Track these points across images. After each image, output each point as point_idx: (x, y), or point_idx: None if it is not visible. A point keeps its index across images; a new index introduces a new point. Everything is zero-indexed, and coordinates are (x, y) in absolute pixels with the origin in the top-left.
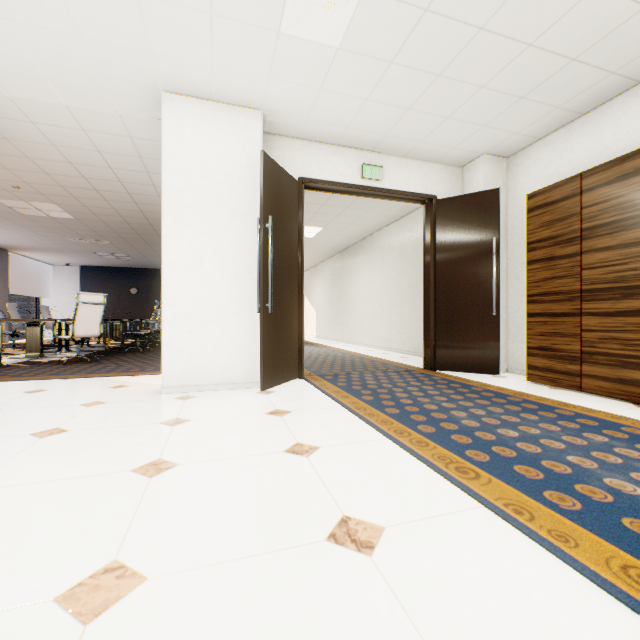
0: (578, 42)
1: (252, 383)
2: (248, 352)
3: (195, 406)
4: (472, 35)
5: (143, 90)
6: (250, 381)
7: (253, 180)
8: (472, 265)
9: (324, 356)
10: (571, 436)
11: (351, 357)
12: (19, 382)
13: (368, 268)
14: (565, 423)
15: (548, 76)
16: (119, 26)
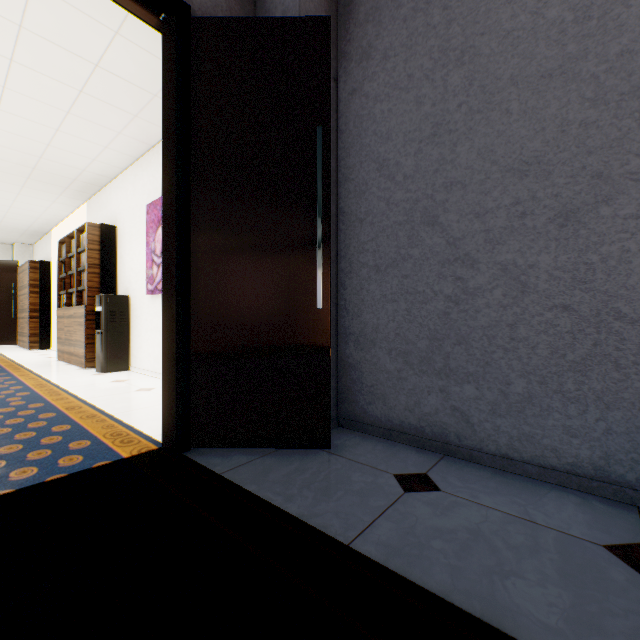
0: None
1: None
2: None
3: None
4: None
5: None
6: None
7: None
8: (7, 294)
9: None
10: None
11: None
12: None
13: None
14: None
15: None
16: None
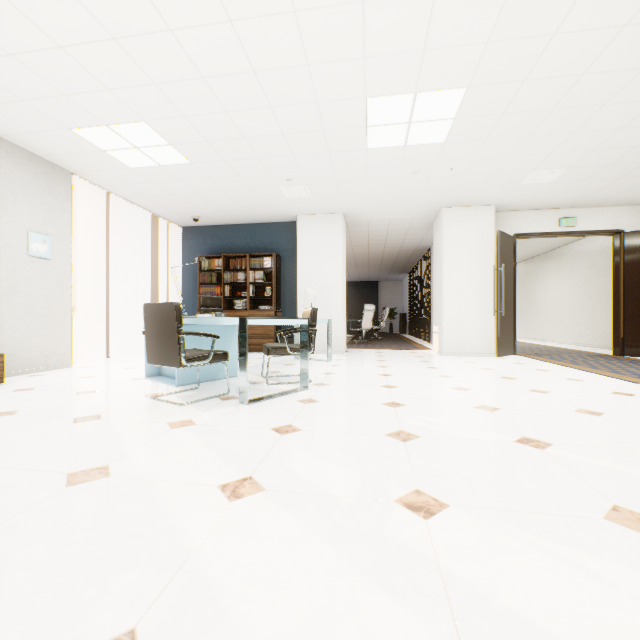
0: None
1: (489, 354)
2: (486, 337)
3: (470, 359)
4: (639, 165)
5: (433, 209)
6: (487, 353)
7: (489, 244)
8: None
9: (519, 346)
10: None
11: (544, 347)
12: (360, 349)
13: (556, 275)
14: None
15: None
16: (439, 195)
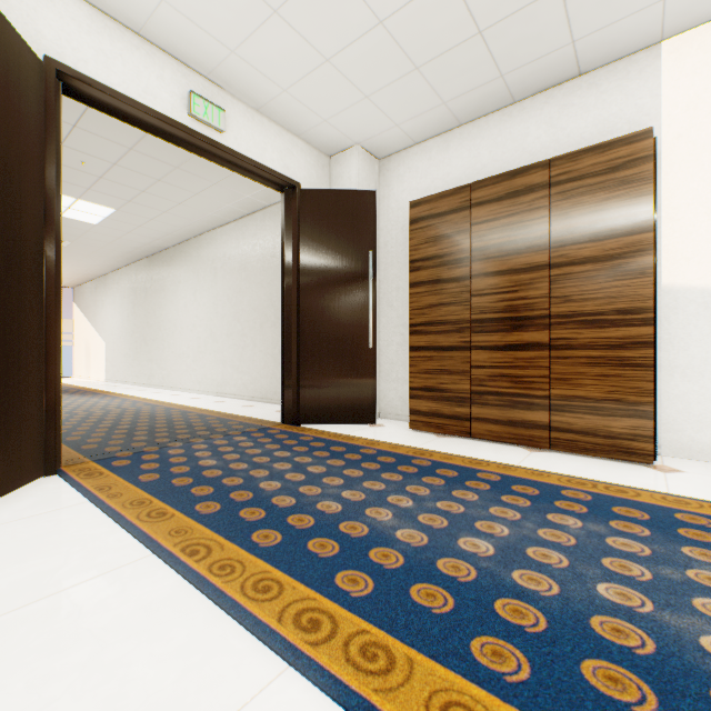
0: (493, 4)
1: None
2: None
3: None
4: None
5: None
6: None
7: None
8: (346, 283)
9: (117, 414)
10: (546, 527)
11: (167, 412)
12: None
13: (193, 282)
14: (512, 499)
15: (451, 46)
16: None
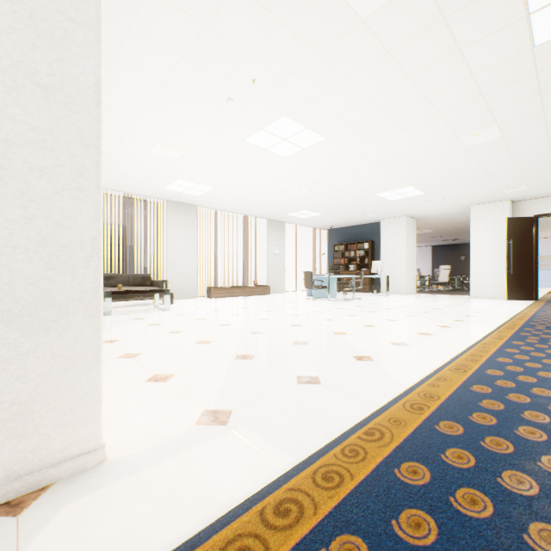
0: None
1: (504, 298)
2: (502, 287)
3: (478, 300)
4: None
5: (463, 207)
6: (503, 297)
7: (505, 226)
8: None
9: None
10: None
11: None
12: (426, 294)
13: None
14: None
15: None
16: (457, 203)
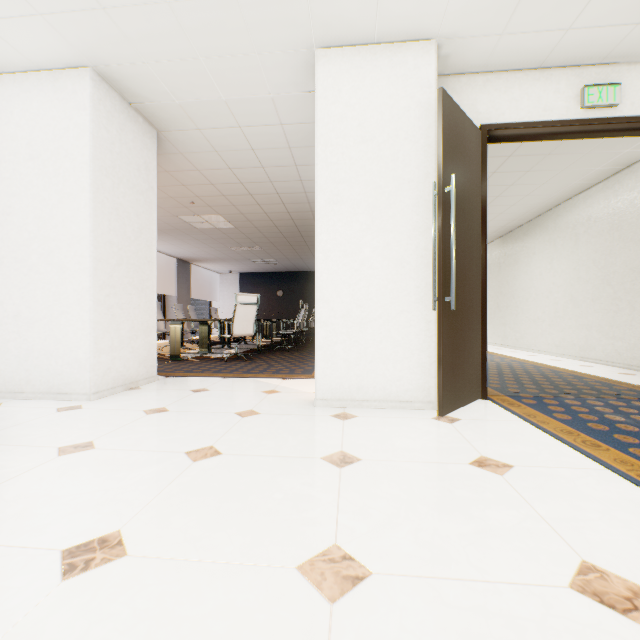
0: None
1: (423, 403)
2: (417, 361)
3: (359, 433)
4: None
5: (295, 54)
6: (420, 400)
7: (424, 134)
8: None
9: (494, 366)
10: None
11: (536, 369)
12: (189, 378)
13: (548, 252)
14: None
15: None
16: None
